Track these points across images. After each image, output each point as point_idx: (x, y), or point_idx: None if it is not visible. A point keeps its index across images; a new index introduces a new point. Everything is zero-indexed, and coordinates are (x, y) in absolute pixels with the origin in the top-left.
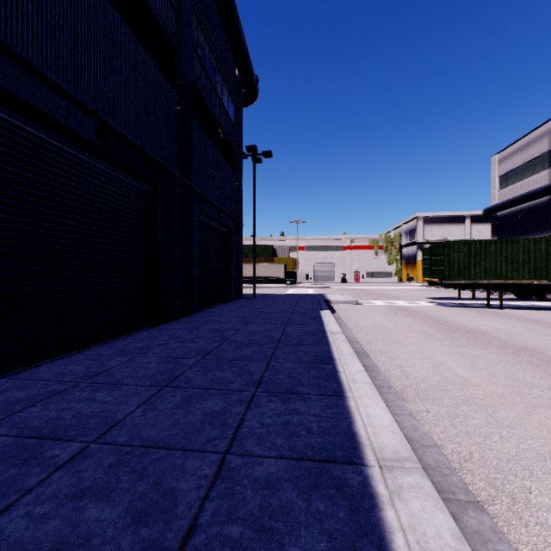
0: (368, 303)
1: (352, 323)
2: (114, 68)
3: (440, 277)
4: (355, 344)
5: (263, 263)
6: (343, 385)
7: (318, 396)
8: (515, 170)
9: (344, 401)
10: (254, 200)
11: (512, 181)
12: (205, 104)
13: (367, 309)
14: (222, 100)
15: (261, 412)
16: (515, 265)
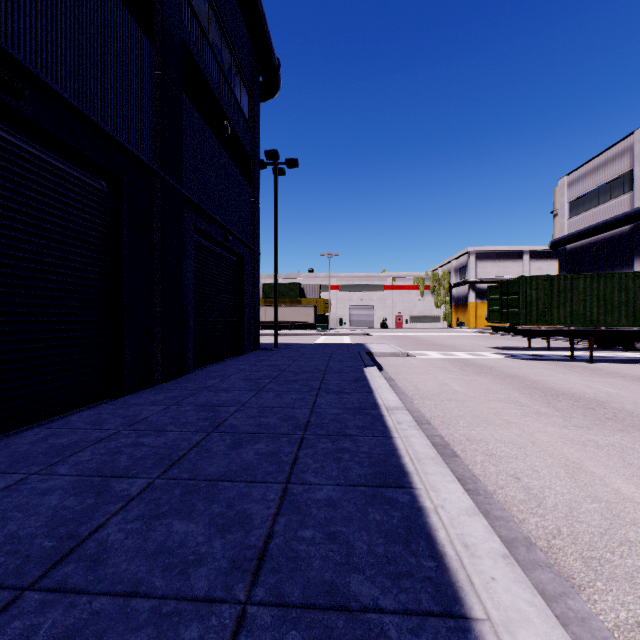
0: (421, 355)
1: (409, 386)
2: None
3: (513, 322)
4: (427, 428)
5: (289, 304)
6: (449, 563)
7: (403, 619)
8: (588, 194)
9: None
10: (275, 222)
11: (585, 207)
12: (204, 82)
13: (422, 364)
14: (231, 84)
15: None
16: (609, 307)
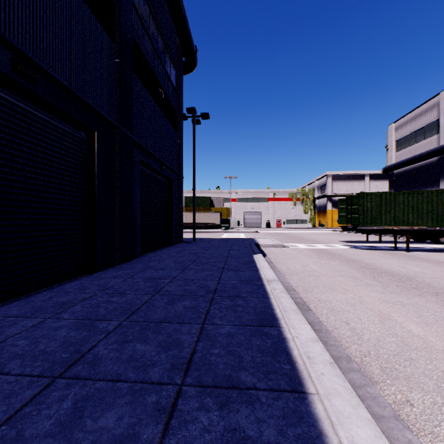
0: (292, 246)
1: (283, 267)
2: (38, 1)
3: (355, 224)
4: (293, 293)
5: (202, 211)
6: (298, 366)
7: (270, 393)
8: (409, 135)
9: (308, 405)
10: (193, 156)
11: (406, 144)
12: (146, 64)
13: (293, 252)
14: (164, 64)
15: (186, 441)
16: (420, 213)
